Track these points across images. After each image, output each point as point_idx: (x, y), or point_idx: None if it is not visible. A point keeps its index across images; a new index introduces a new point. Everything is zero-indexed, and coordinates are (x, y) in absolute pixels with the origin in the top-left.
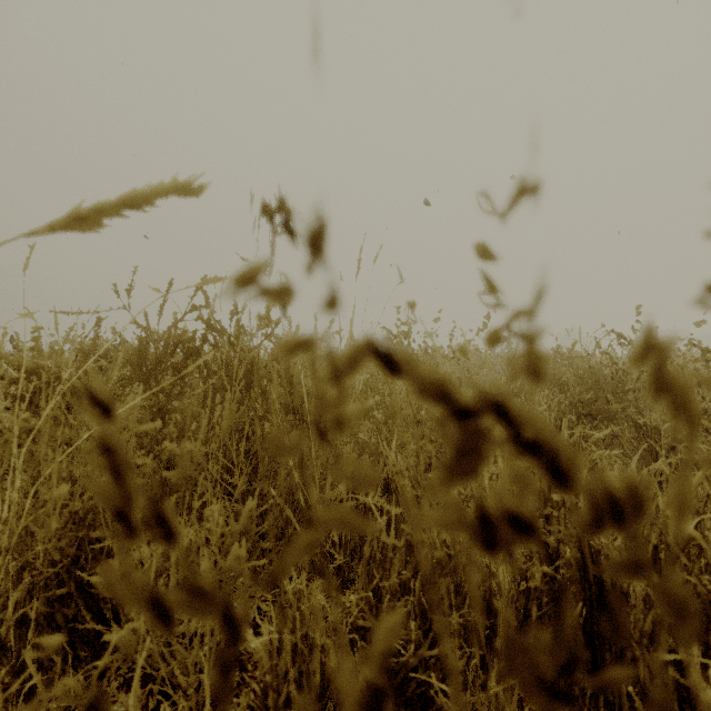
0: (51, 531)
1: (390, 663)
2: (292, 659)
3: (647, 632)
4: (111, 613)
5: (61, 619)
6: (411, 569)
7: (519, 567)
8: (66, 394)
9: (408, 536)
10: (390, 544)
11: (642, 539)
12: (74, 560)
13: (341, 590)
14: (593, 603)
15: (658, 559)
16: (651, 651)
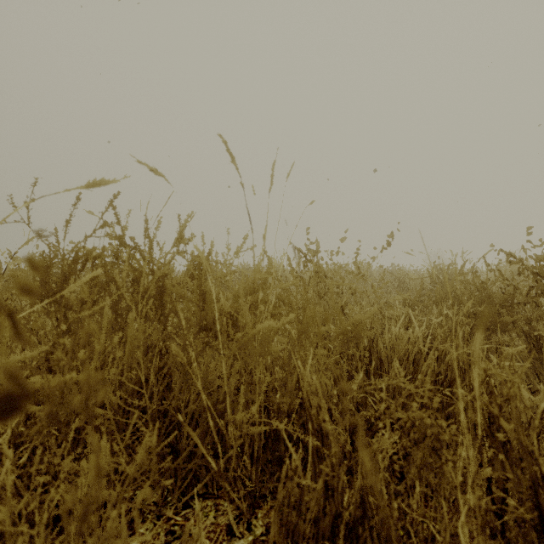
0: None
1: None
2: None
3: None
4: None
5: None
6: (330, 518)
7: None
8: None
9: (326, 478)
10: (306, 486)
11: None
12: None
13: (253, 511)
14: None
15: None
16: None
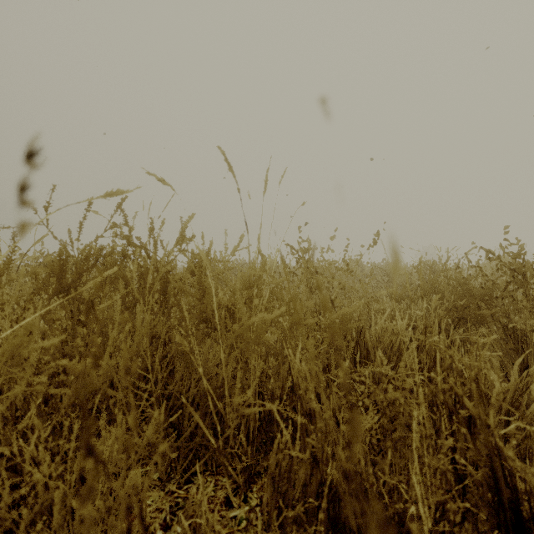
0: None
1: None
2: None
3: None
4: (16, 527)
5: None
6: (316, 484)
7: (436, 500)
8: None
9: (313, 450)
10: (295, 457)
11: None
12: None
13: (249, 485)
14: (509, 530)
15: None
16: None
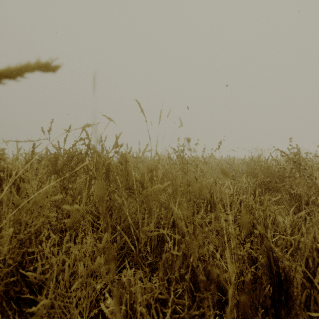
0: (4, 252)
1: (175, 317)
2: (126, 315)
3: (303, 301)
4: (39, 288)
5: (12, 292)
6: (185, 266)
7: (239, 268)
8: (17, 181)
9: (183, 250)
10: (175, 254)
11: (300, 254)
12: (20, 263)
13: (151, 273)
14: (275, 285)
15: (308, 264)
16: (305, 311)
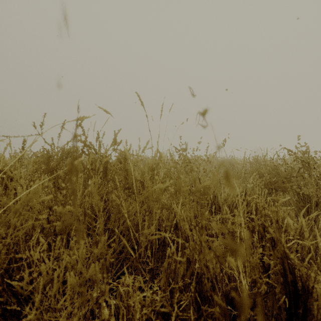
0: None
1: None
2: None
3: None
4: (28, 298)
5: None
6: (189, 274)
7: (251, 278)
8: (4, 180)
9: (187, 256)
10: (178, 260)
11: (320, 261)
12: (6, 270)
13: (152, 280)
14: (291, 296)
15: None
16: None
